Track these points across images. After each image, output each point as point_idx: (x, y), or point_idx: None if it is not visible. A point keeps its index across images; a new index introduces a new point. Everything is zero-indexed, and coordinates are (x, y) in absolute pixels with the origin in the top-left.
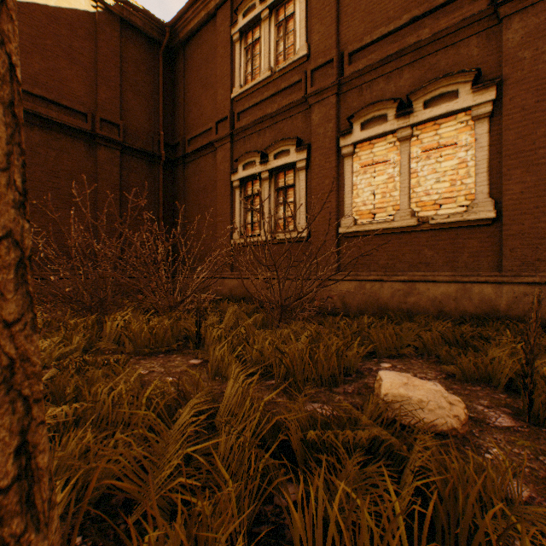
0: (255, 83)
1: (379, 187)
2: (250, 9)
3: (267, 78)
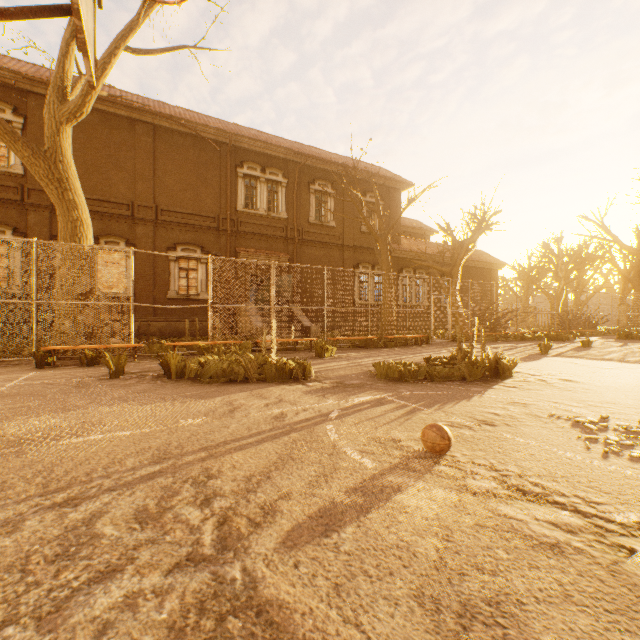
0: None
1: None
2: None
3: None
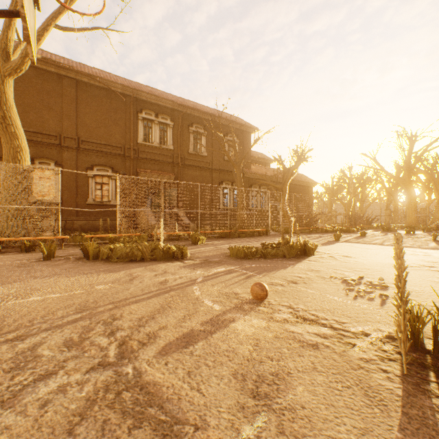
0: None
1: None
2: None
3: None
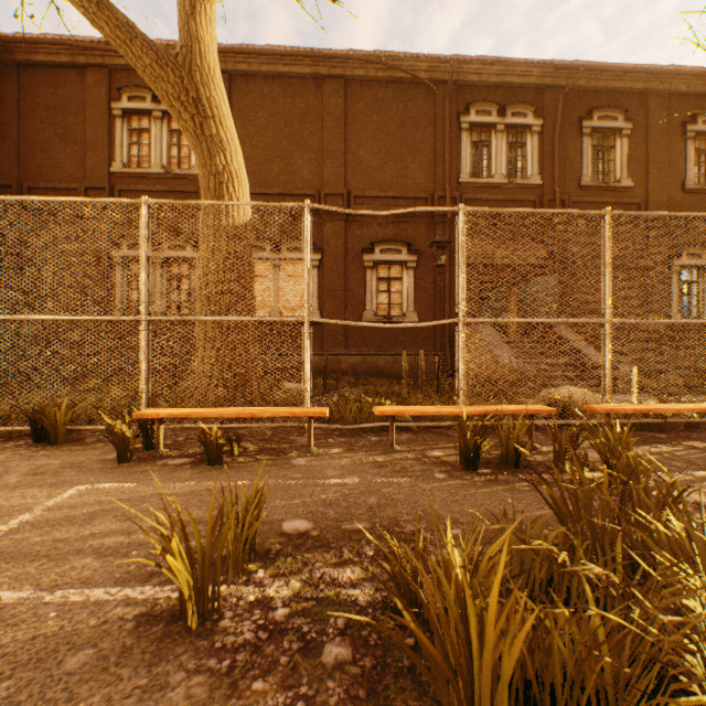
0: (146, 171)
1: (260, 292)
2: (138, 97)
3: (160, 173)
